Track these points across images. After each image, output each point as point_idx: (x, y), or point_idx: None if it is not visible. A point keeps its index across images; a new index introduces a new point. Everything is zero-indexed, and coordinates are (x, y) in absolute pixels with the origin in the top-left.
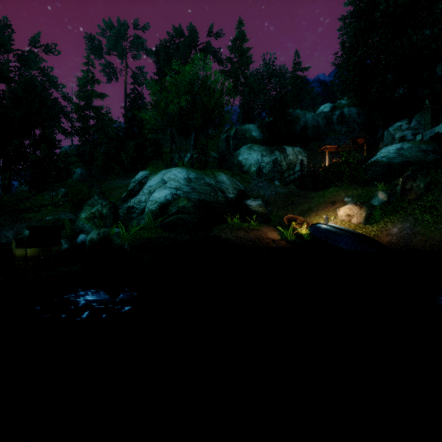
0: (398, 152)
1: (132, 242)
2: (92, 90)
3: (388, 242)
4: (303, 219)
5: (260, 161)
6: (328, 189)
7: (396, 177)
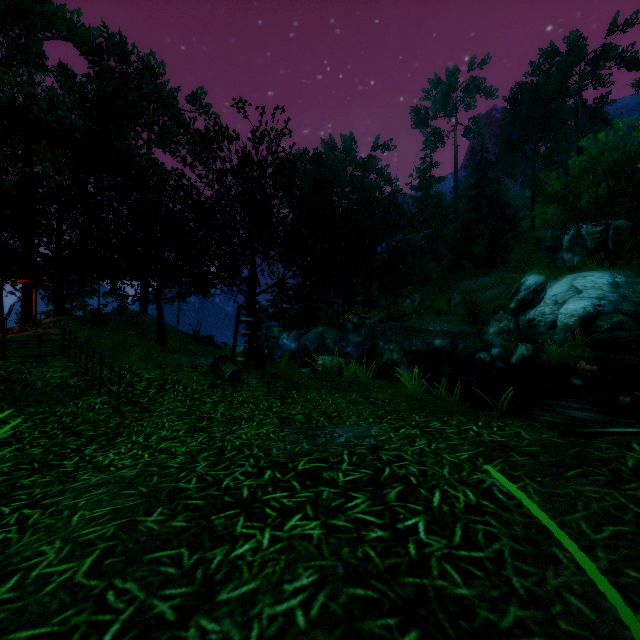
0: None
1: (563, 359)
2: (430, 176)
3: None
4: None
5: None
6: None
7: None
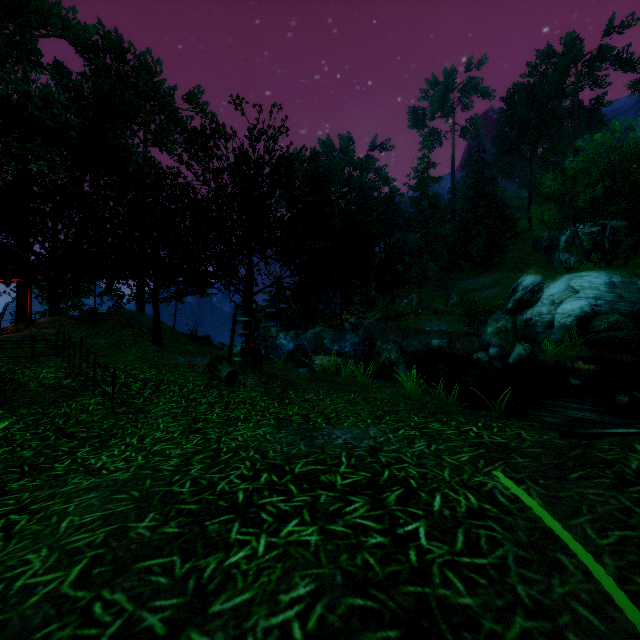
0: None
1: (560, 359)
2: (428, 176)
3: None
4: None
5: None
6: None
7: None
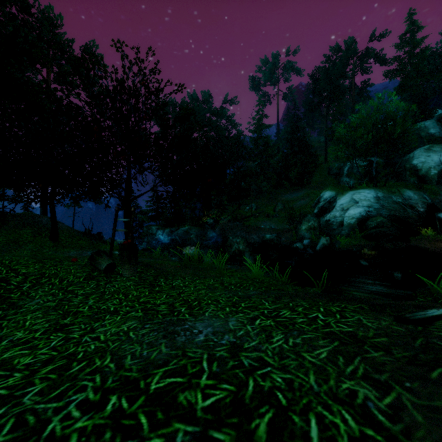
0: None
1: (348, 247)
2: (262, 123)
3: None
4: None
5: None
6: None
7: None
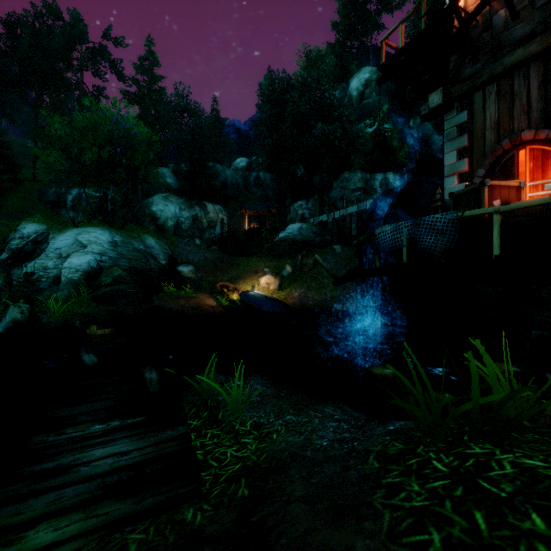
0: (300, 231)
1: (68, 318)
2: None
3: (292, 303)
4: (234, 287)
5: (178, 215)
6: (251, 258)
7: (297, 253)
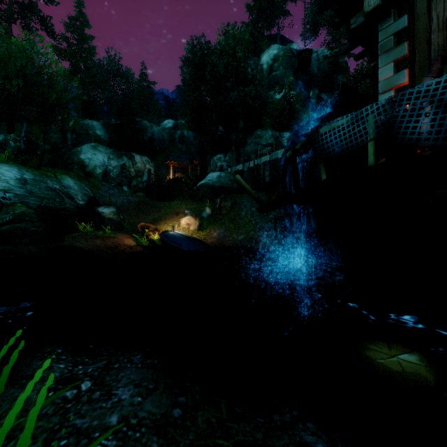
0: (218, 178)
1: None
2: None
3: (211, 242)
4: (155, 227)
5: (106, 163)
6: (173, 201)
7: (216, 197)
